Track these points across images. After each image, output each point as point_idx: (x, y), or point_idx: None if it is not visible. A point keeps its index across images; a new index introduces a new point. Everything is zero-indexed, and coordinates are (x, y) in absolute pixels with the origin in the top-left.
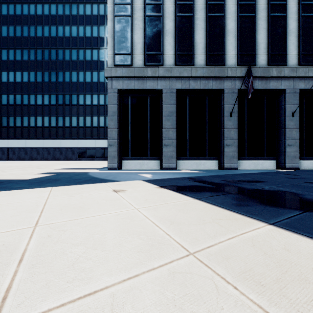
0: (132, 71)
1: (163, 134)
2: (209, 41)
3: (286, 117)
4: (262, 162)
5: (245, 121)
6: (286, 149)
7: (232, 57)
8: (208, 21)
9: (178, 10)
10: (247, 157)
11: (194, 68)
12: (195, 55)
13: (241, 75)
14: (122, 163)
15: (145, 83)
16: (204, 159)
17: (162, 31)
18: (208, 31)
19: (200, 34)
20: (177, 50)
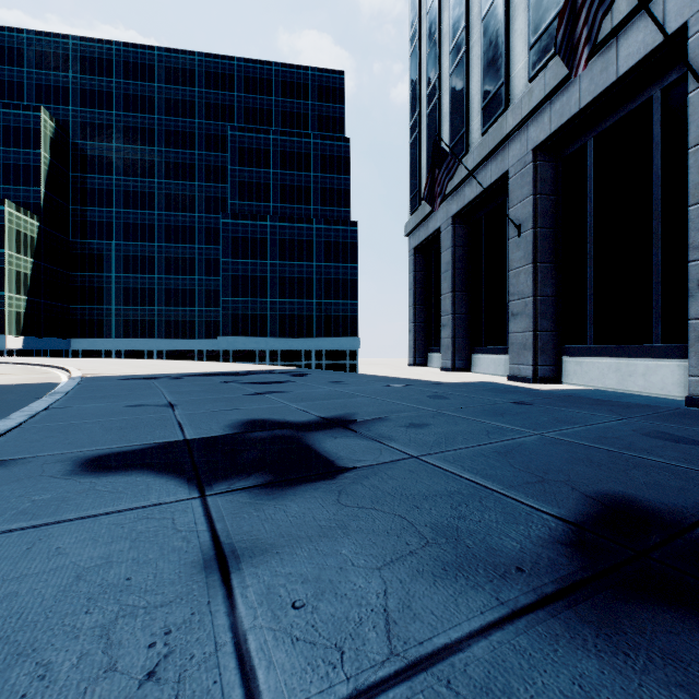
0: (418, 215)
1: (441, 307)
2: (483, 77)
3: (689, 154)
4: (646, 366)
5: (589, 223)
6: (689, 306)
7: (521, 70)
8: (482, 32)
9: (451, 62)
10: (592, 345)
11: (464, 159)
12: (471, 127)
13: (530, 106)
14: (427, 357)
15: (429, 226)
16: (504, 353)
17: (438, 124)
18: (481, 56)
19: (476, 74)
20: (450, 142)
